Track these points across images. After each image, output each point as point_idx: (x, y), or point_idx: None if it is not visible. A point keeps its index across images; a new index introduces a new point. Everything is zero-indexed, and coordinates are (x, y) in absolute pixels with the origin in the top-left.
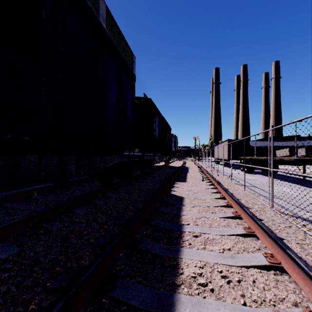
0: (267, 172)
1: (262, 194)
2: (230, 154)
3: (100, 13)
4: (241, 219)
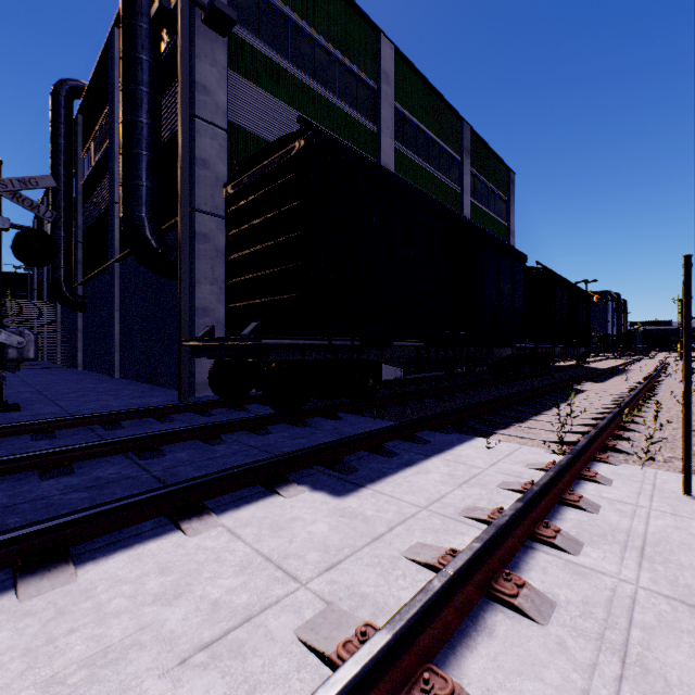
0: None
1: None
2: None
3: (464, 147)
4: None
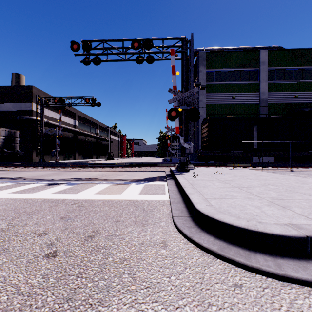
0: None
1: None
2: None
3: None
4: None
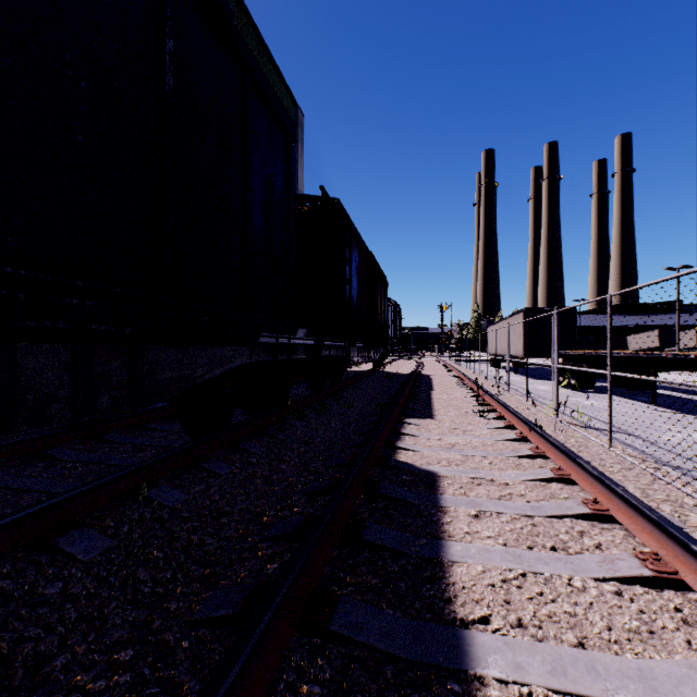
0: (625, 389)
1: (666, 461)
2: (531, 345)
3: None
4: (684, 589)
